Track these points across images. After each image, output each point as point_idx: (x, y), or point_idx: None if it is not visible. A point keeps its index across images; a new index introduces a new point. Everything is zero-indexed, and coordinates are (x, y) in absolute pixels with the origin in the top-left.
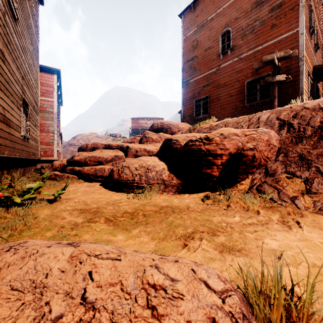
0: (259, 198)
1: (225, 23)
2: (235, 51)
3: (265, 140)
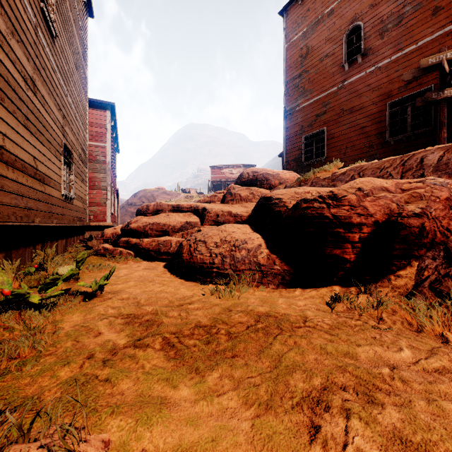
0: (442, 308)
1: (352, 15)
2: (369, 57)
3: (443, 198)
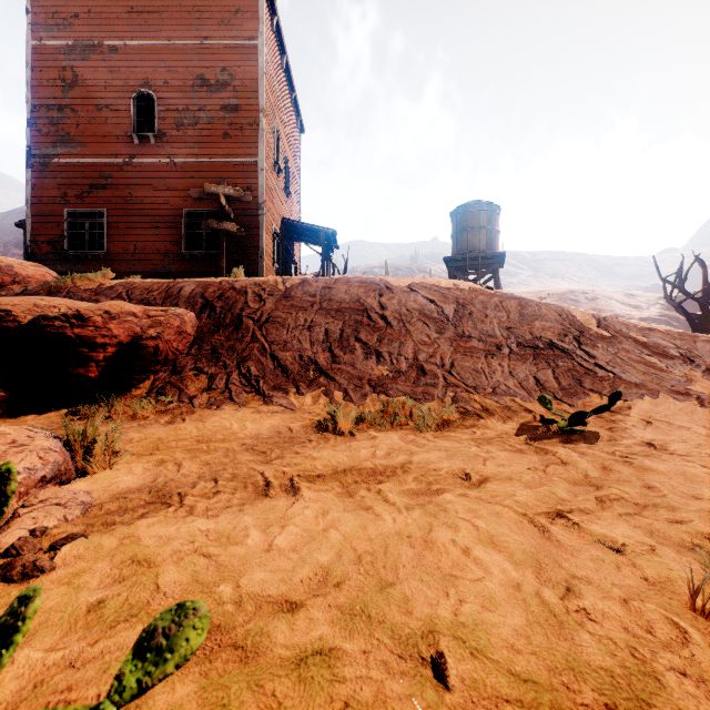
0: (152, 401)
1: (144, 77)
2: (165, 144)
3: (176, 326)
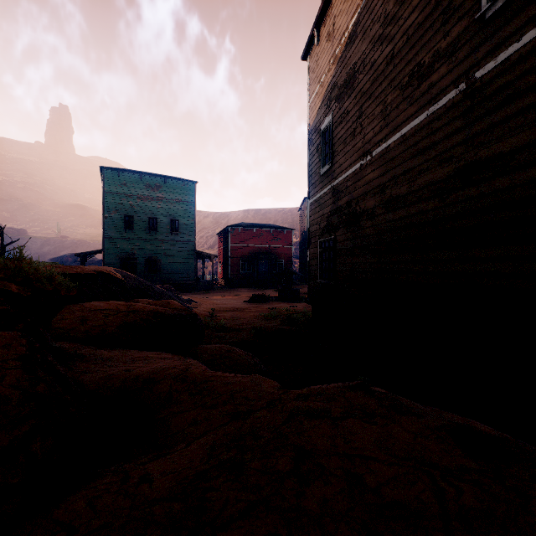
0: None
1: None
2: None
3: None
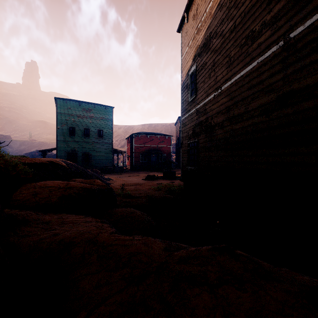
0: None
1: None
2: None
3: None
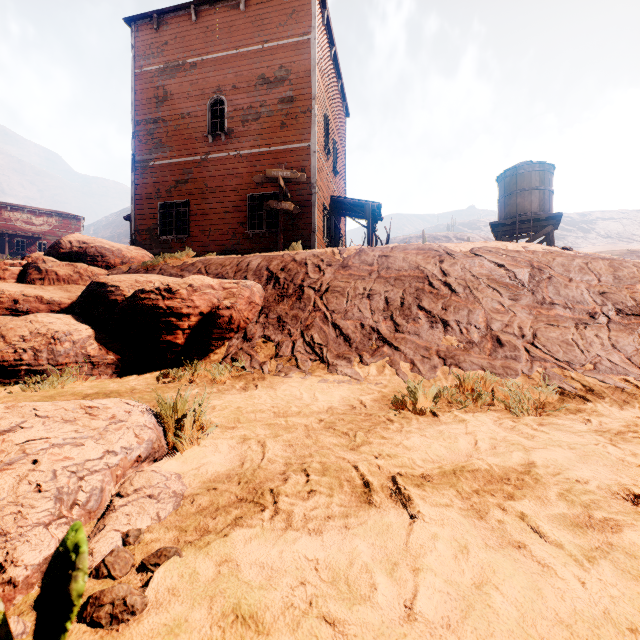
0: (228, 367)
1: (217, 85)
2: (233, 140)
3: (246, 296)
